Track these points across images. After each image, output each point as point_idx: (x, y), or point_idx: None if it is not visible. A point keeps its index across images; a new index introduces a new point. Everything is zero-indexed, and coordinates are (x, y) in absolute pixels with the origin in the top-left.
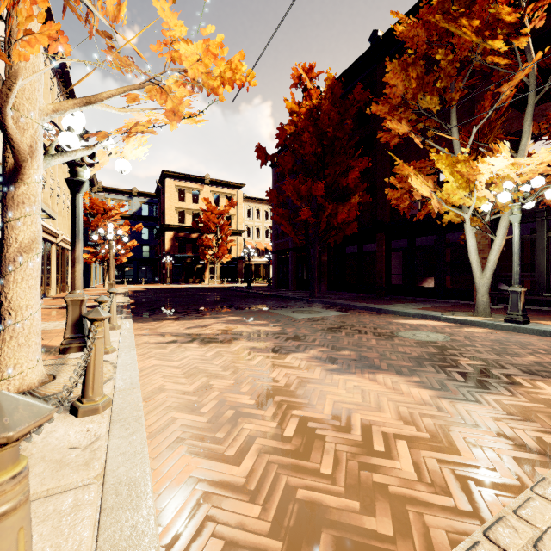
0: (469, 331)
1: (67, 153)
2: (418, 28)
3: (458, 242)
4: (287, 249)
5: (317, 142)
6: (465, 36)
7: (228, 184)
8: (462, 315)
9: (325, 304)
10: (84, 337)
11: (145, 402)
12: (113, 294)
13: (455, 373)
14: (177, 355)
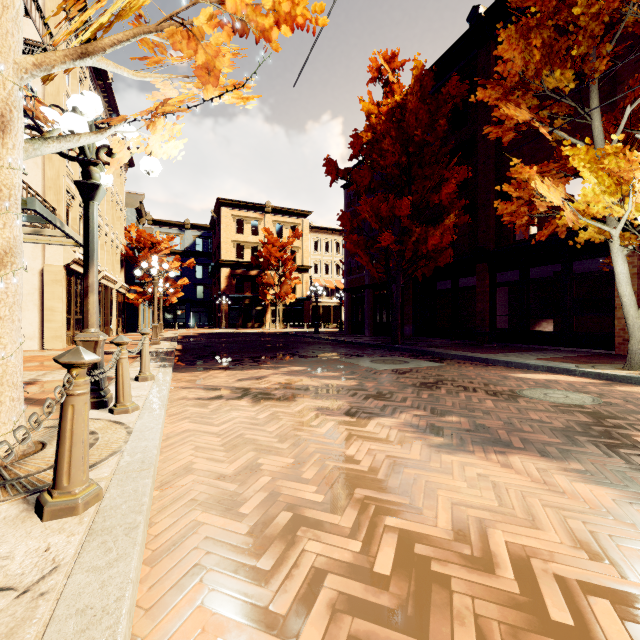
0: (626, 391)
1: (66, 137)
2: None
3: (591, 272)
4: (362, 286)
5: (401, 149)
6: None
7: (292, 212)
8: (608, 368)
9: (412, 352)
10: (99, 389)
11: (161, 490)
12: (145, 335)
13: (636, 457)
14: (220, 416)
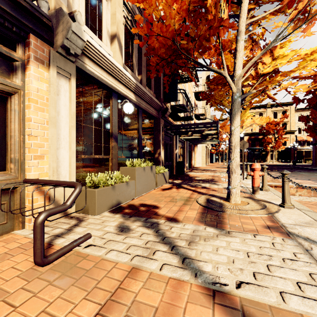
0: None
1: None
2: None
3: None
4: None
5: None
6: None
7: (283, 104)
8: None
9: None
10: None
11: None
12: None
13: None
14: None
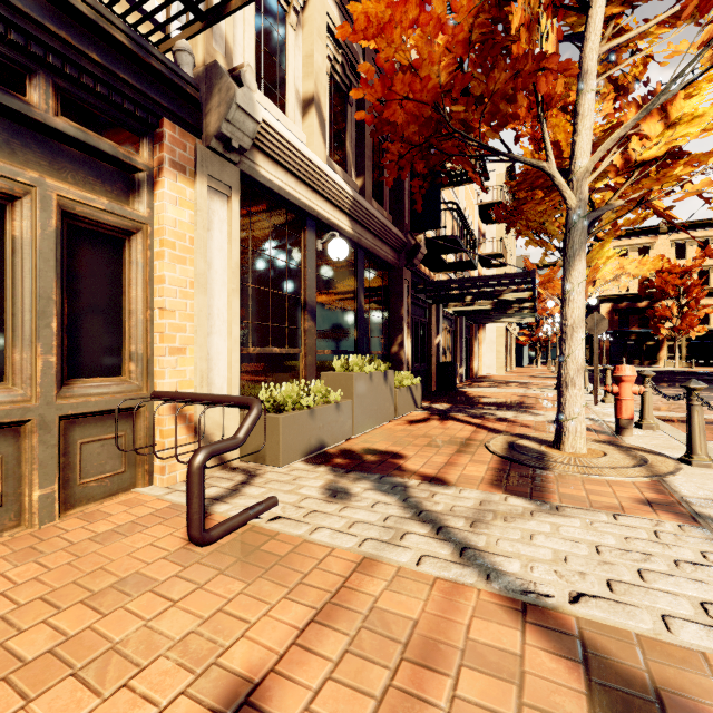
0: None
1: None
2: None
3: None
4: None
5: None
6: None
7: (702, 224)
8: None
9: None
10: None
11: None
12: None
13: None
14: None
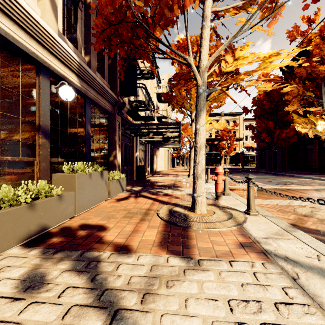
0: (315, 181)
1: None
2: (301, 69)
3: None
4: (264, 148)
5: (270, 103)
6: (321, 70)
7: (234, 114)
8: None
9: (273, 174)
10: None
11: None
12: None
13: (276, 183)
14: None
